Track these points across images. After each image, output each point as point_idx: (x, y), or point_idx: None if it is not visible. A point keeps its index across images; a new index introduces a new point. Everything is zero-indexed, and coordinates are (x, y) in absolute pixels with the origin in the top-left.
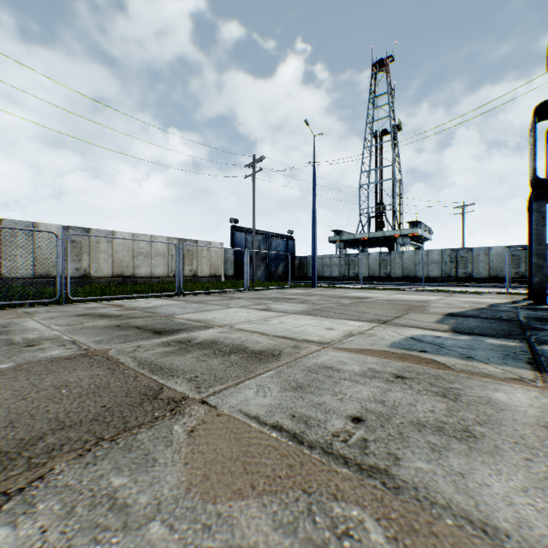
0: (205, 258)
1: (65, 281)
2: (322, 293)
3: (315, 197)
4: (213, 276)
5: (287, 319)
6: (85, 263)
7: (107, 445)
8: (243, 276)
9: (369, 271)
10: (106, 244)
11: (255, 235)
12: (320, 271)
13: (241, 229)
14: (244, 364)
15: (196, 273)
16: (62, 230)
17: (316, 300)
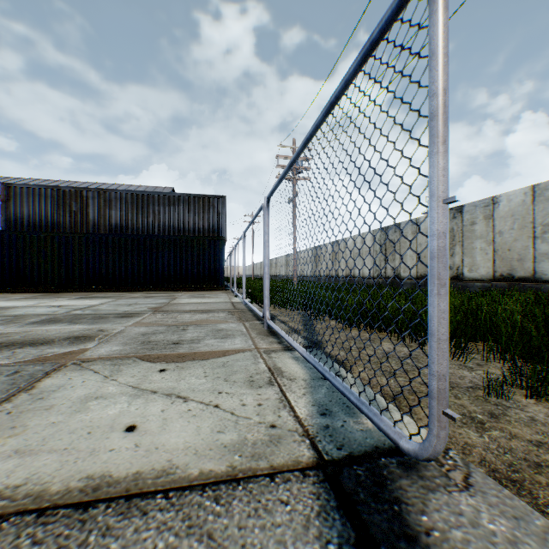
0: None
1: None
2: None
3: None
4: None
5: (25, 304)
6: (456, 258)
7: (39, 295)
8: None
9: None
10: (483, 223)
11: None
12: None
13: None
14: (28, 298)
15: None
16: None
17: None
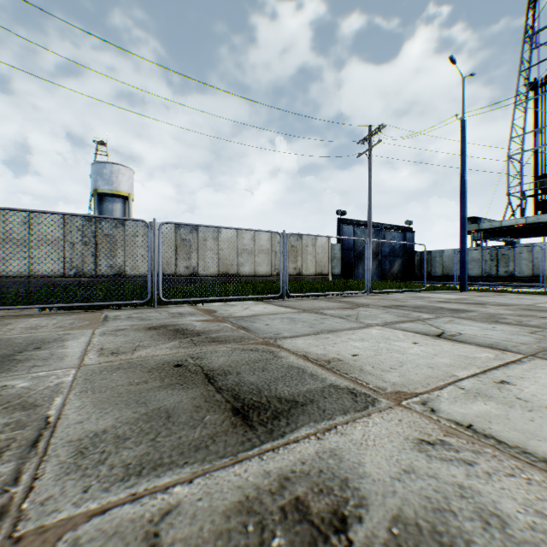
0: (310, 254)
1: (176, 279)
2: (493, 300)
3: (464, 163)
4: (319, 274)
5: None
6: (193, 261)
7: None
8: (351, 275)
9: (532, 268)
10: (212, 241)
11: (365, 227)
12: (450, 269)
13: (348, 221)
14: None
15: (300, 271)
16: (173, 229)
17: (510, 315)
